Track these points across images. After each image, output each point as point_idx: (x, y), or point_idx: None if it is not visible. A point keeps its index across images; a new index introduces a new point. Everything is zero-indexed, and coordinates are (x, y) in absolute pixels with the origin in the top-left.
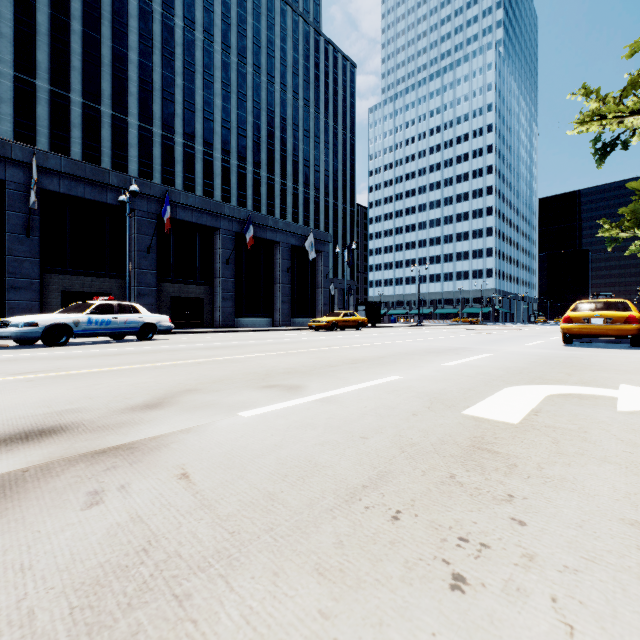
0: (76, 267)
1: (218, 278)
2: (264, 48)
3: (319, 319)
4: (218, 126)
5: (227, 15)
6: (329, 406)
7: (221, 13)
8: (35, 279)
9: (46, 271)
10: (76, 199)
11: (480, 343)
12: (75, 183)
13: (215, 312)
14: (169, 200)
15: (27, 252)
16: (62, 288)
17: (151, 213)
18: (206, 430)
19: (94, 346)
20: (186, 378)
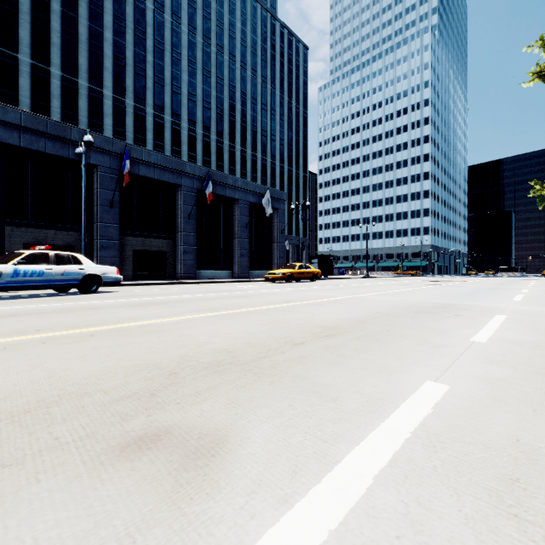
0: (39, 220)
1: (180, 232)
2: (226, 30)
3: (275, 271)
4: (185, 99)
5: None
6: None
7: None
8: None
9: (7, 224)
10: (38, 153)
11: (457, 297)
12: (36, 138)
13: (177, 264)
14: (131, 157)
15: None
16: (24, 241)
17: (114, 169)
18: None
19: (15, 301)
20: None
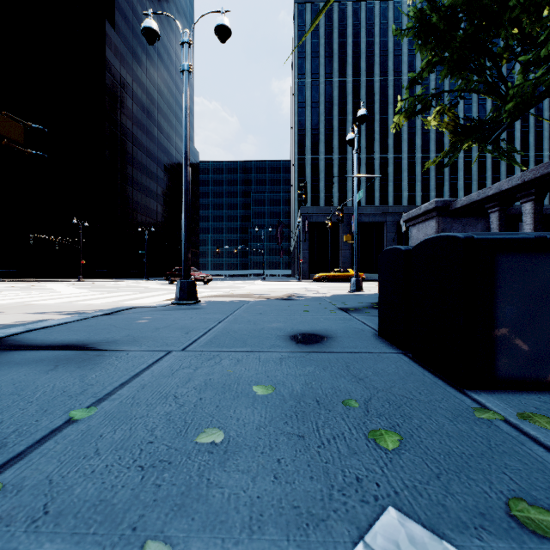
0: None
1: None
2: None
3: None
4: None
5: None
6: None
7: None
8: None
9: None
10: None
11: None
12: None
13: None
14: None
15: None
16: None
17: None
18: None
19: None
20: None
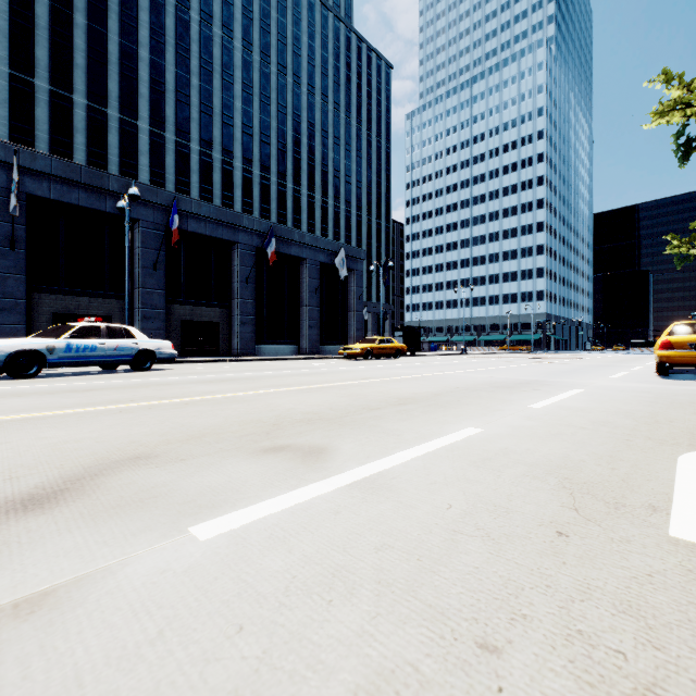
0: (70, 286)
1: (236, 299)
2: (290, 46)
3: (351, 346)
4: (239, 132)
5: (249, 9)
6: (377, 503)
7: (242, 6)
8: (21, 299)
9: (35, 290)
10: (70, 207)
11: (552, 375)
12: (68, 188)
13: (232, 338)
14: (179, 209)
15: (11, 268)
16: (54, 310)
17: (158, 224)
18: (83, 601)
19: (71, 378)
20: (149, 431)
